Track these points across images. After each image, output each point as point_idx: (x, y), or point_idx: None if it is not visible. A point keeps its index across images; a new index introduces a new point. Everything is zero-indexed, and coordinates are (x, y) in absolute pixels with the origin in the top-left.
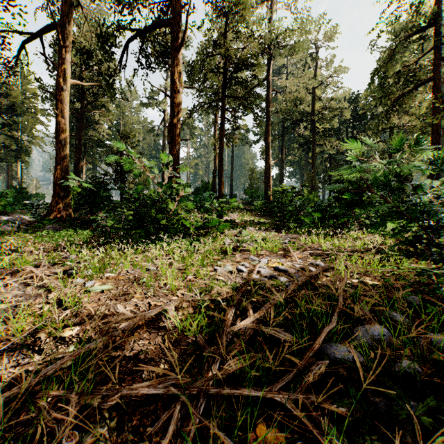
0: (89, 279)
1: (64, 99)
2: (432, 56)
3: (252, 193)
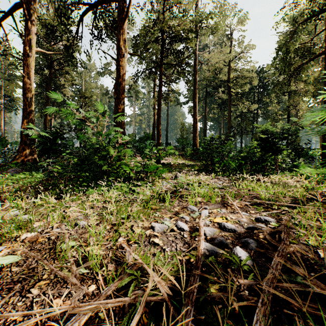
0: (2, 241)
1: (30, 64)
2: (322, 36)
3: (182, 141)
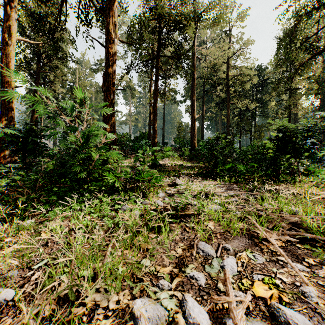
0: None
1: (10, 53)
2: None
3: (180, 141)
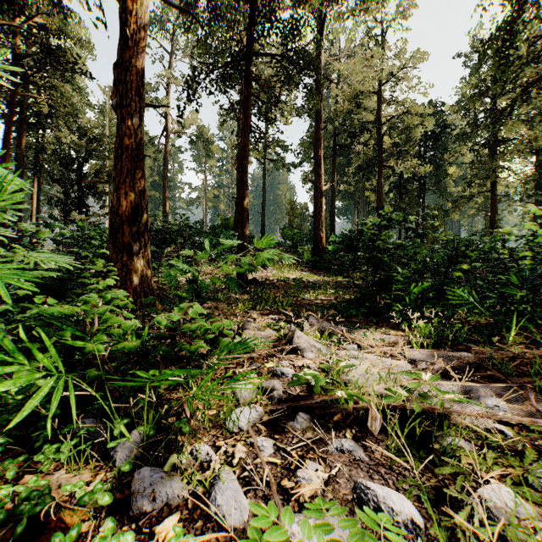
0: None
1: None
2: None
3: (292, 234)
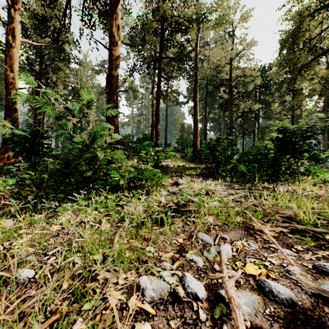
0: None
1: (14, 55)
2: None
3: (182, 142)
